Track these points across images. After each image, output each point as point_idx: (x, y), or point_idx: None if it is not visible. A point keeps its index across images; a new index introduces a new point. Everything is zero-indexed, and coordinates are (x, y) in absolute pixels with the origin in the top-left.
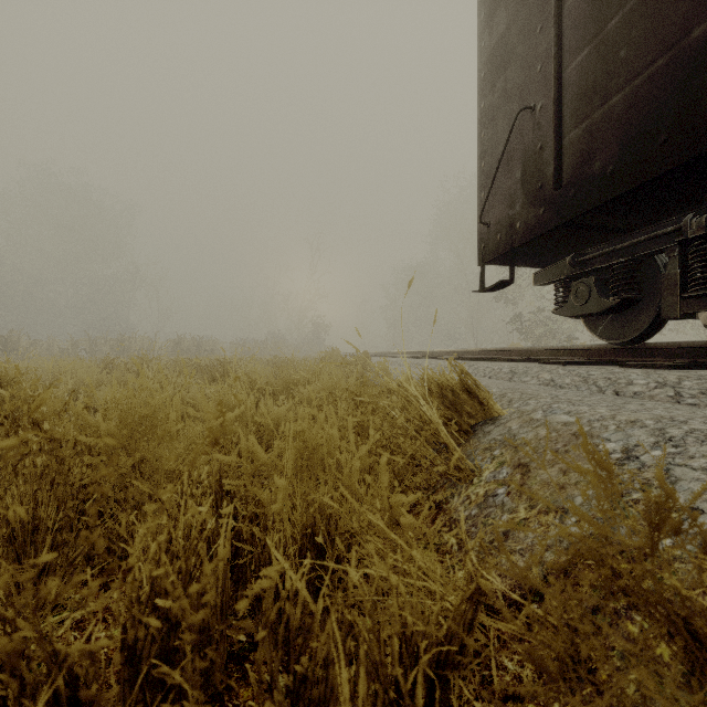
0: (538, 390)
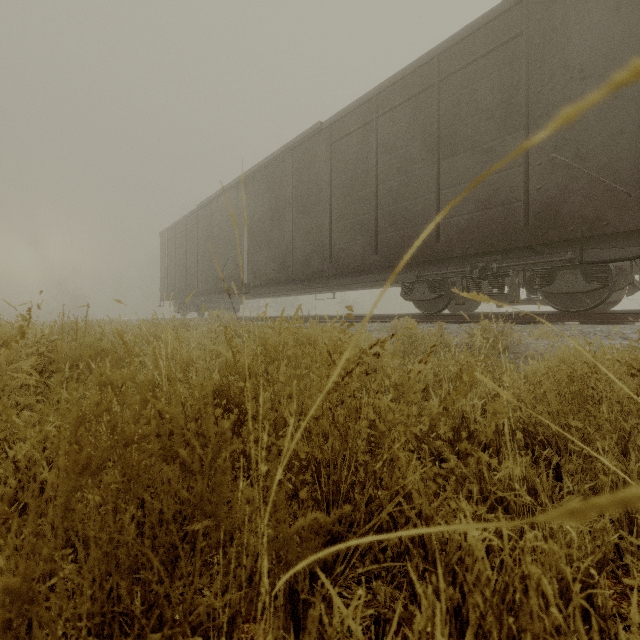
0: None
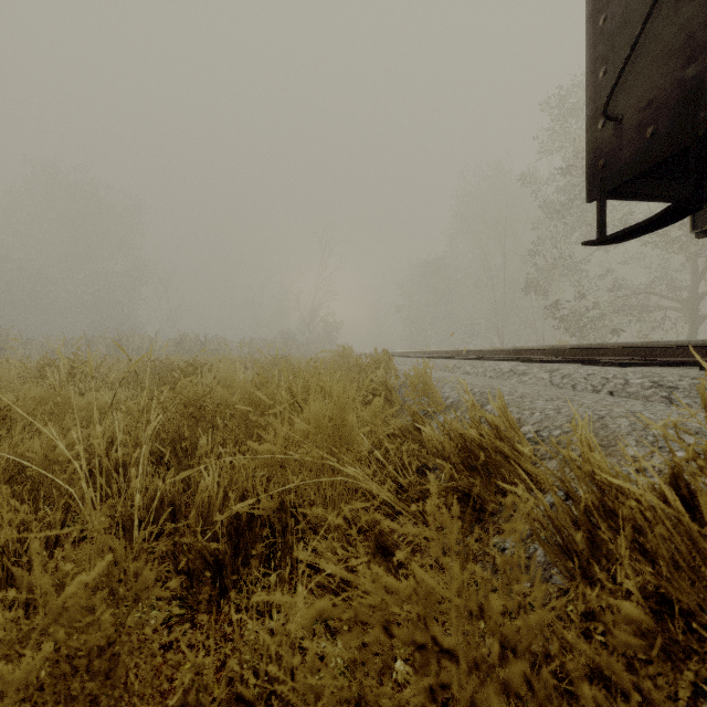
0: None
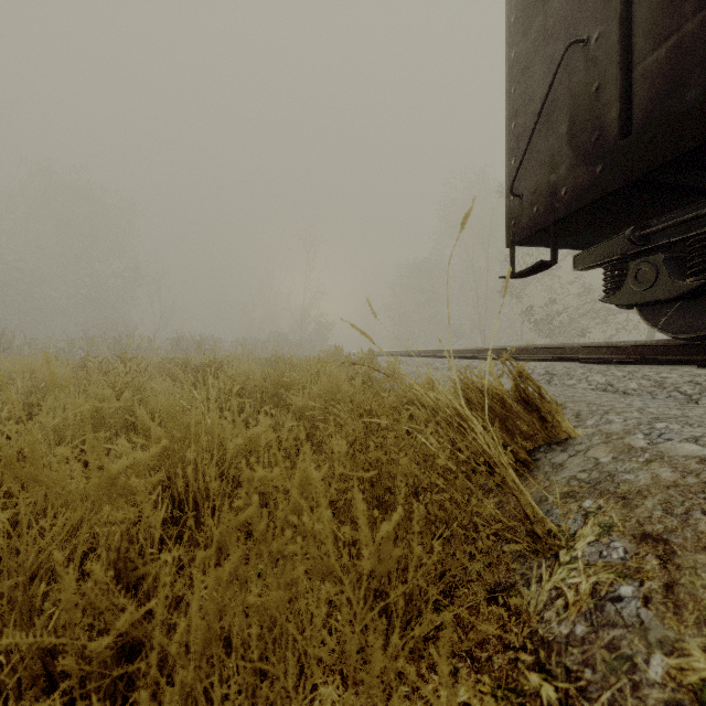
0: (601, 398)
